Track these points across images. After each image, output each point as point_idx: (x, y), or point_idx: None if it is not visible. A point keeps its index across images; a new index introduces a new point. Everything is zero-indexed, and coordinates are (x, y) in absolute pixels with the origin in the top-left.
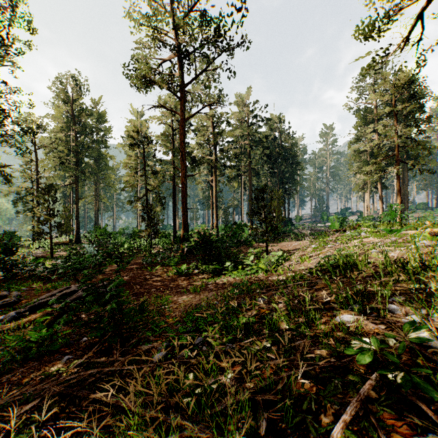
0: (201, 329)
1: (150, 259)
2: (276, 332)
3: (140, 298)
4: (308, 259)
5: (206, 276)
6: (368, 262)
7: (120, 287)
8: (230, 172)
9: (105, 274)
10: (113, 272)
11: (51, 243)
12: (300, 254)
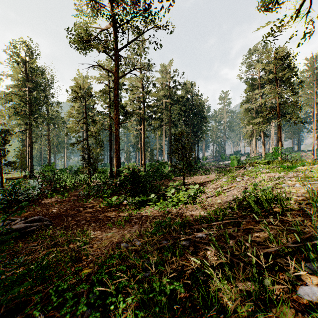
0: (110, 302)
1: (86, 192)
2: (216, 317)
3: (68, 231)
4: (222, 191)
5: (133, 207)
6: (287, 197)
7: (53, 219)
8: (154, 123)
9: (44, 206)
10: (52, 203)
11: (2, 179)
12: (214, 188)
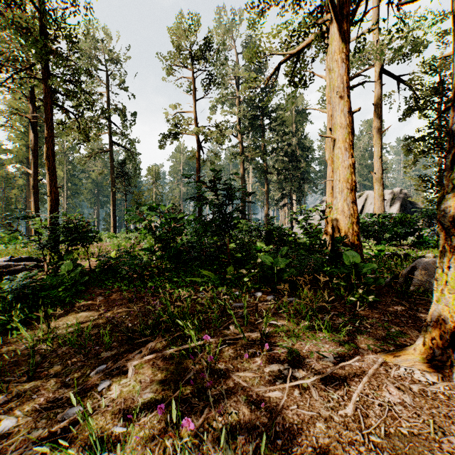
0: None
1: None
2: None
3: None
4: None
5: None
6: None
7: None
8: None
9: None
10: None
11: None
12: None
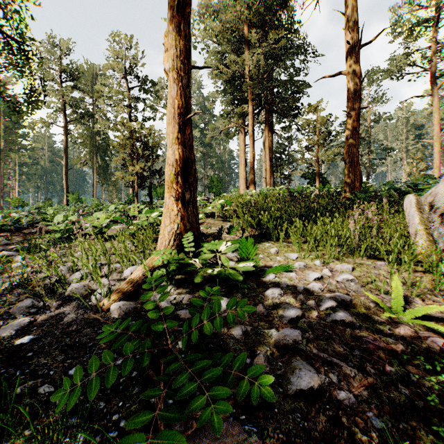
0: None
1: None
2: None
3: None
4: None
5: None
6: None
7: None
8: None
9: None
10: None
11: None
12: None
